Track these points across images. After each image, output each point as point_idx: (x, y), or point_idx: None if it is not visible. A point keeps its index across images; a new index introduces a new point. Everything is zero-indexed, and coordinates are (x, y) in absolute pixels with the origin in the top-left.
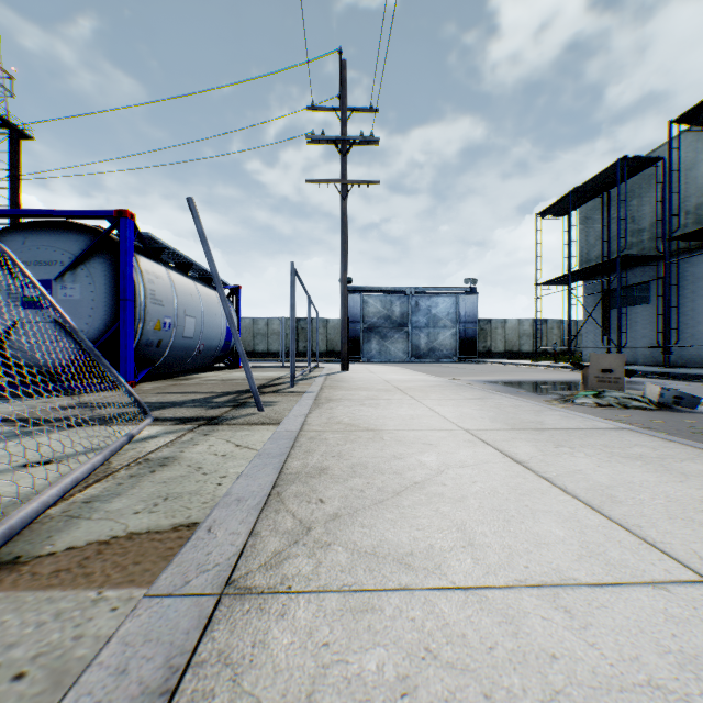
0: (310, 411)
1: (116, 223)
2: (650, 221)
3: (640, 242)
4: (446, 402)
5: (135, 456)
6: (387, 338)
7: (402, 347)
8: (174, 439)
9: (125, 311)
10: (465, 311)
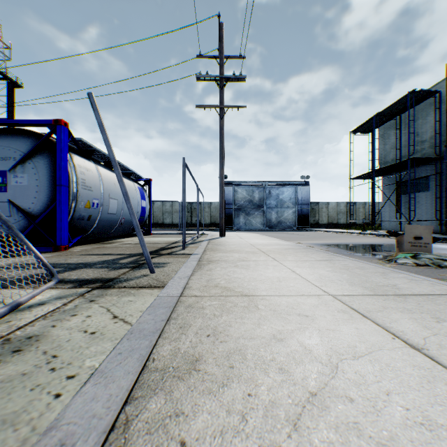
0: (193, 272)
1: (54, 129)
2: (430, 135)
3: (423, 149)
4: (302, 264)
5: (0, 333)
6: (250, 215)
7: (260, 220)
8: (58, 307)
9: (60, 194)
10: (301, 197)
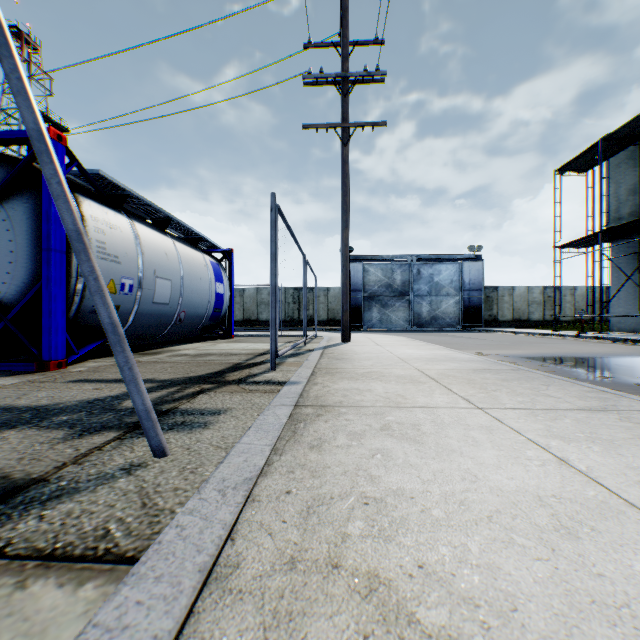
0: (269, 457)
1: None
2: None
3: None
4: (557, 423)
5: None
6: (388, 307)
7: (403, 316)
8: None
9: (49, 265)
10: (469, 278)
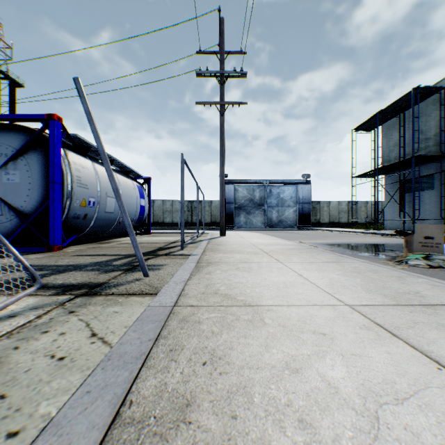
0: (190, 276)
1: (47, 124)
2: (434, 132)
3: (427, 147)
4: (309, 266)
5: None
6: (250, 214)
7: (261, 219)
8: (29, 321)
9: (54, 191)
10: (302, 195)
